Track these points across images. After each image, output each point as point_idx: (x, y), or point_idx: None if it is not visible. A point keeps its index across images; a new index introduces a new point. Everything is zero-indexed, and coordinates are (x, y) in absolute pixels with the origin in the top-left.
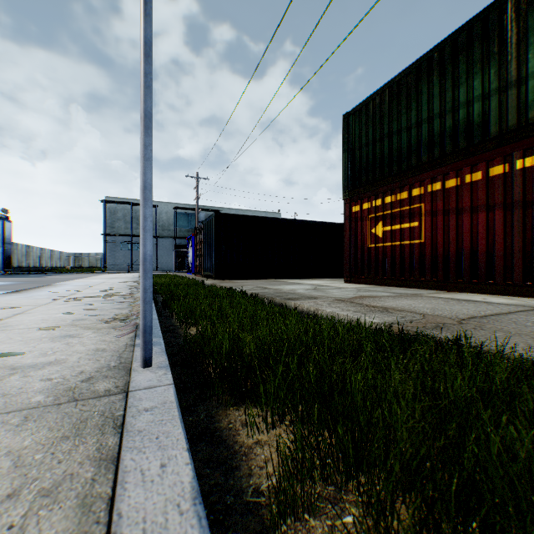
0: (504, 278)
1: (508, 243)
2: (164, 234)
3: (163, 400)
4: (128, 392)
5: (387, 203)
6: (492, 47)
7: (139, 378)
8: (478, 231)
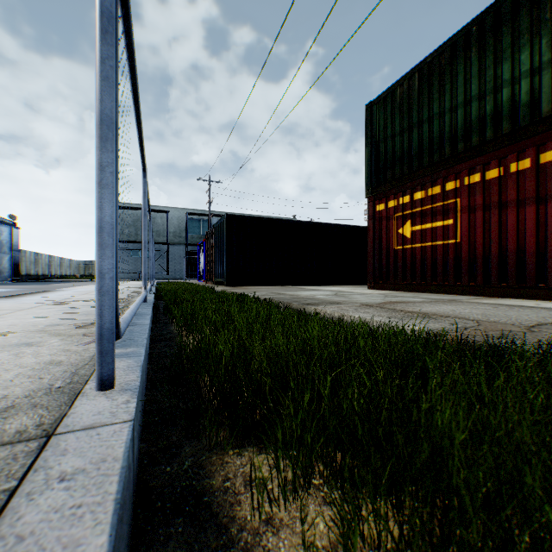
0: None
1: None
2: (176, 240)
3: (103, 453)
4: (52, 436)
5: (416, 199)
6: (544, 14)
7: (84, 408)
8: (526, 227)
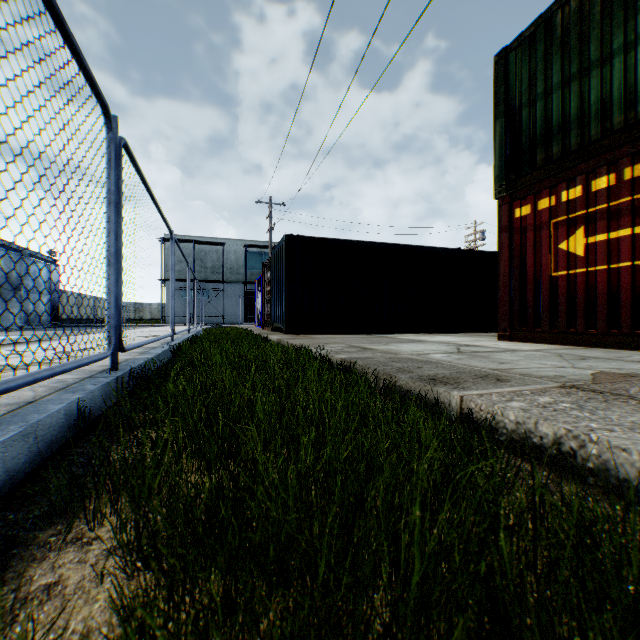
0: None
1: None
2: (233, 278)
3: None
4: None
5: (596, 190)
6: None
7: None
8: None
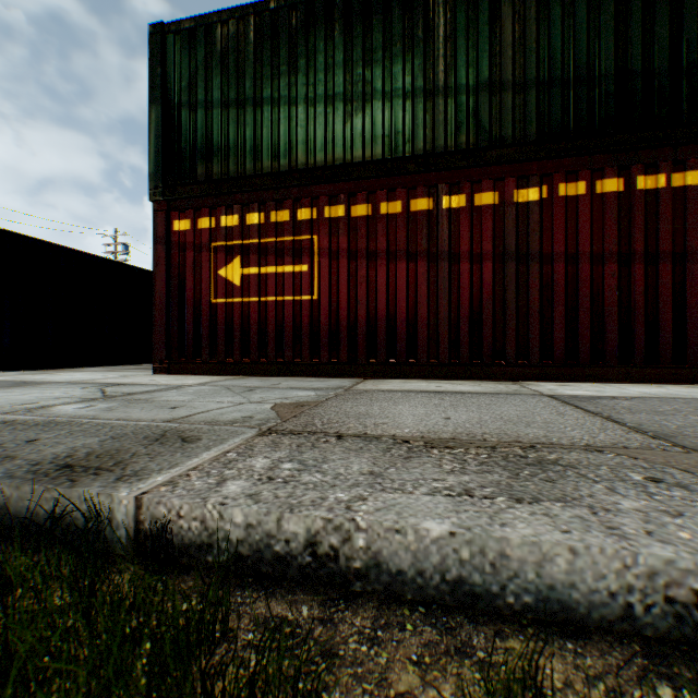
0: (430, 355)
1: (434, 307)
2: None
3: None
4: None
5: (252, 224)
6: (418, 29)
7: None
8: (399, 288)
